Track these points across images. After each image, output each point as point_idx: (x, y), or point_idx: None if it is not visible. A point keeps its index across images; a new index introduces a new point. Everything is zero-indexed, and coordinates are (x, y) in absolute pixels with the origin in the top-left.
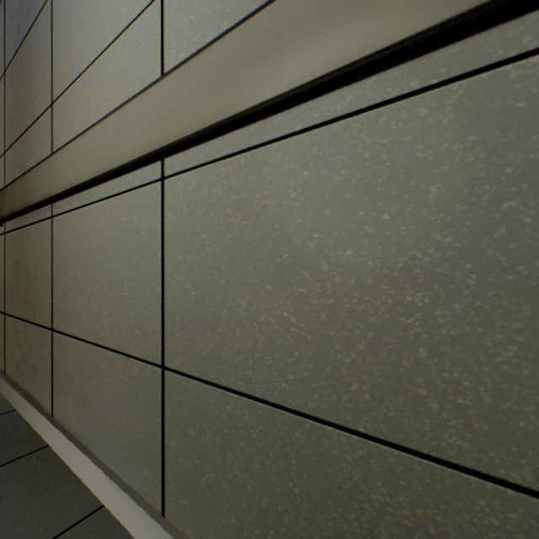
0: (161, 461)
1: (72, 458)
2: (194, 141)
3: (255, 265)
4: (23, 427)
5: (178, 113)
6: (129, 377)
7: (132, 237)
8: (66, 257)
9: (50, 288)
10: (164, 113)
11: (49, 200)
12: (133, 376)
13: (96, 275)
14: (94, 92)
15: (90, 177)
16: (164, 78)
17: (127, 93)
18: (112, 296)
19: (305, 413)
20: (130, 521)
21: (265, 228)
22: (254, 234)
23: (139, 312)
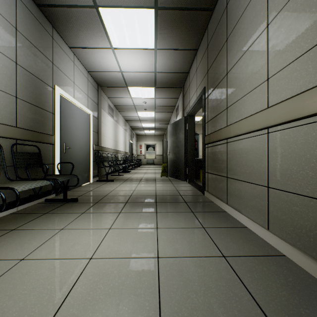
0: (267, 214)
1: (235, 215)
2: (278, 125)
3: (298, 158)
4: (217, 206)
5: (273, 118)
6: (255, 190)
7: (257, 149)
8: (232, 155)
9: (226, 164)
10: (269, 117)
11: (227, 138)
12: (257, 190)
13: (243, 160)
14: (243, 106)
15: (243, 133)
16: (269, 108)
17: (255, 107)
18: (249, 166)
19: (313, 197)
20: (256, 231)
21: (301, 148)
22: (298, 149)
23: (259, 171)
